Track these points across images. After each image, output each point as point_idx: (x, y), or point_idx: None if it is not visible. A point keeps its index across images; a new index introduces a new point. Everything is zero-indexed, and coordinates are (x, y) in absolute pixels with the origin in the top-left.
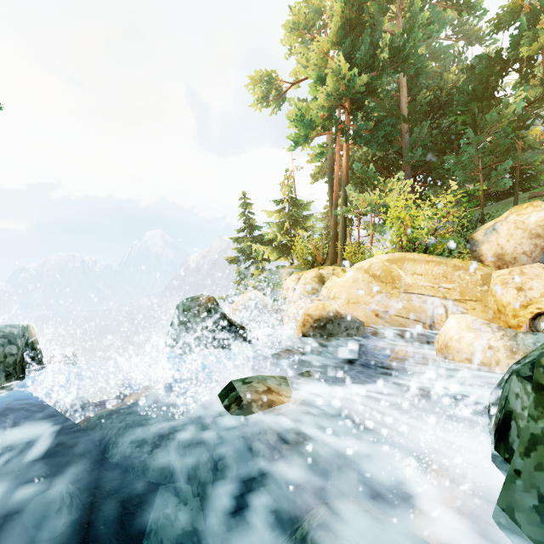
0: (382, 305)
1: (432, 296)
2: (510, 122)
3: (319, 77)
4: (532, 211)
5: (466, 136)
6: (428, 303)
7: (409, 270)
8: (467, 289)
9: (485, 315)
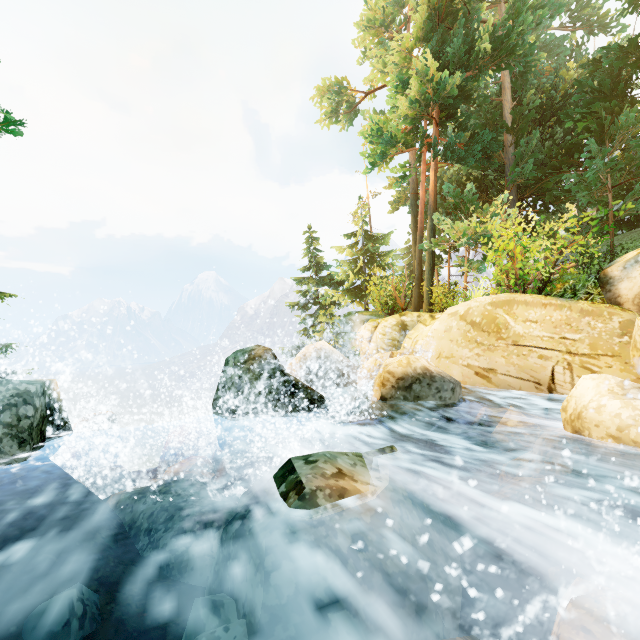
0: (483, 361)
1: (551, 349)
2: None
3: (400, 82)
4: None
5: (590, 146)
6: (546, 358)
7: (519, 316)
8: (600, 340)
9: (626, 375)
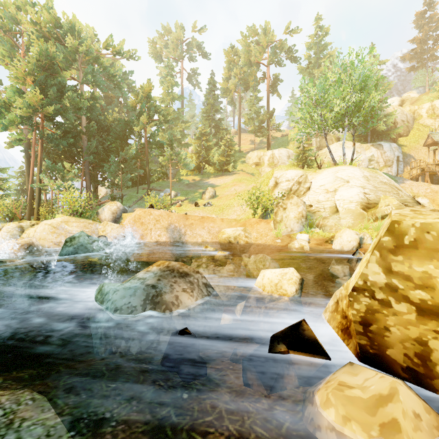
0: (58, 239)
1: None
2: (134, 154)
3: (18, 89)
4: (114, 205)
5: (112, 158)
6: None
7: (71, 224)
8: (93, 231)
9: None
